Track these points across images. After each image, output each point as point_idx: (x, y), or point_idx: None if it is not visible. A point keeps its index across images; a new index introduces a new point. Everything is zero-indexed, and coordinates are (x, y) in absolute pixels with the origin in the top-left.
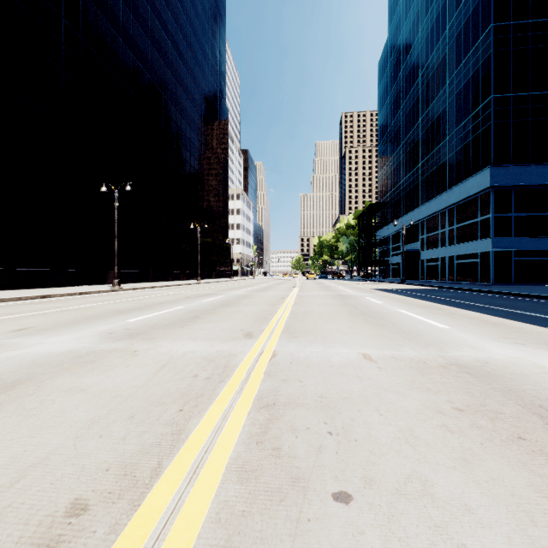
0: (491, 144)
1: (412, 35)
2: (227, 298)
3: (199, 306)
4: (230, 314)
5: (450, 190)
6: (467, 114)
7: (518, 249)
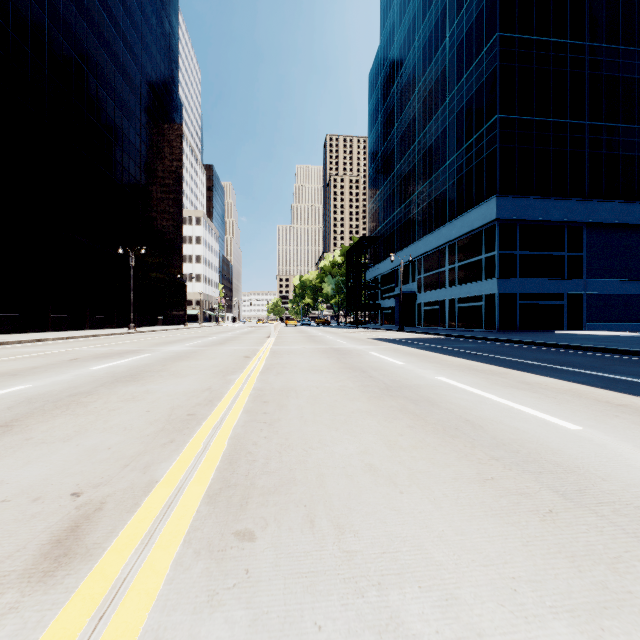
0: (497, 170)
1: (407, 44)
2: (149, 360)
3: (69, 382)
4: (112, 408)
5: (451, 223)
6: (470, 135)
7: (523, 292)
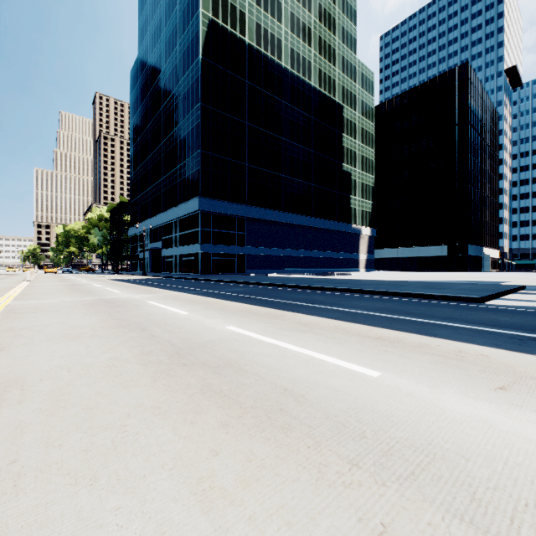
0: (200, 182)
1: (156, 70)
2: None
3: None
4: None
5: (180, 206)
6: (189, 155)
7: (214, 252)
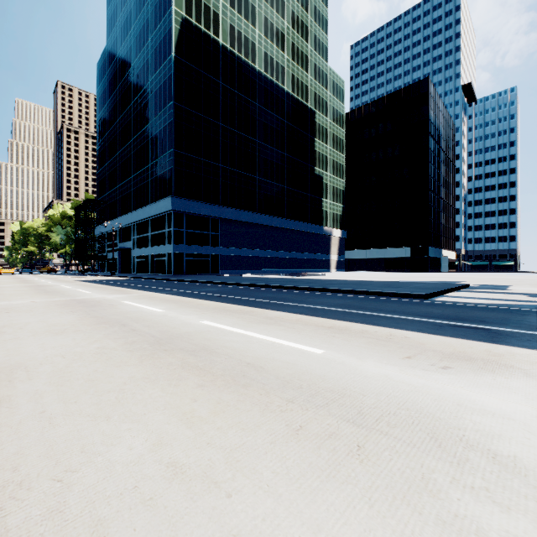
0: (173, 181)
1: (126, 63)
2: None
3: None
4: None
5: (151, 205)
6: (161, 154)
7: (188, 252)
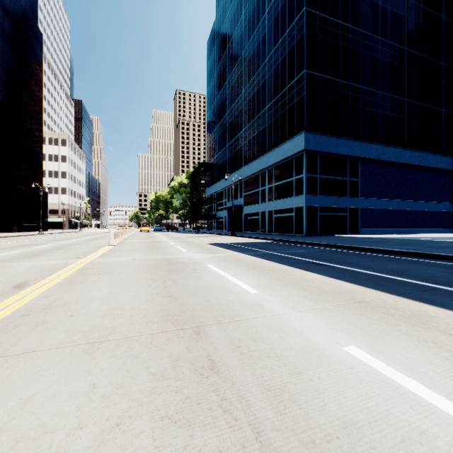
0: (305, 112)
1: (236, 17)
2: None
3: None
4: None
5: (270, 152)
6: (284, 86)
7: (322, 205)
